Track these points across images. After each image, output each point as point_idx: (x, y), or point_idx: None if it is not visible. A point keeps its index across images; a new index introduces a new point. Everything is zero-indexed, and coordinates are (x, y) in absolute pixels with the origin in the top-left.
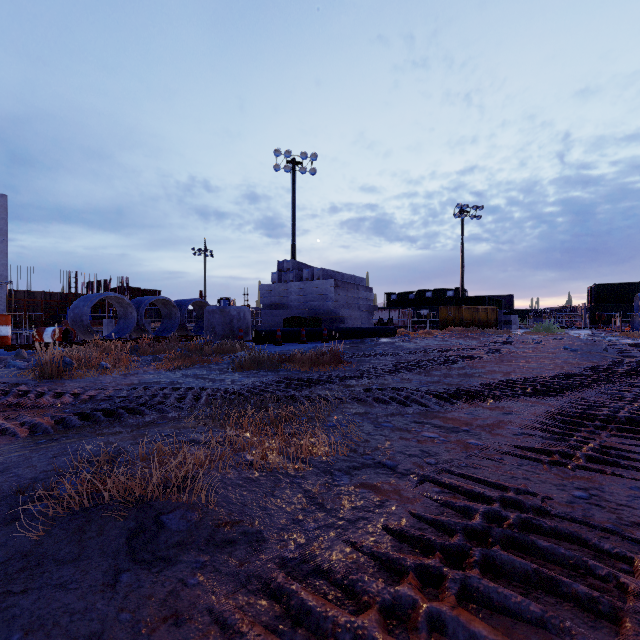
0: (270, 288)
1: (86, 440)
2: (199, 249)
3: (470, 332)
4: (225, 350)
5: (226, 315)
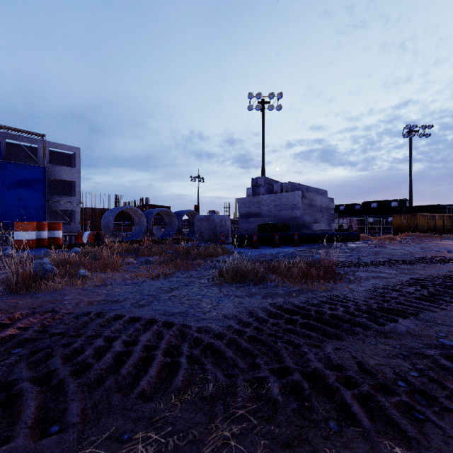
0: (245, 200)
1: None
2: (195, 177)
3: (429, 237)
4: (208, 254)
5: (211, 222)
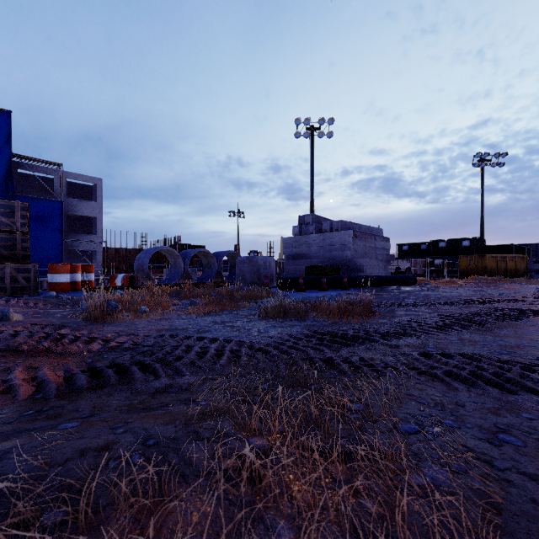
0: (292, 240)
1: (55, 431)
2: (233, 212)
3: (497, 281)
4: (252, 296)
5: (254, 264)
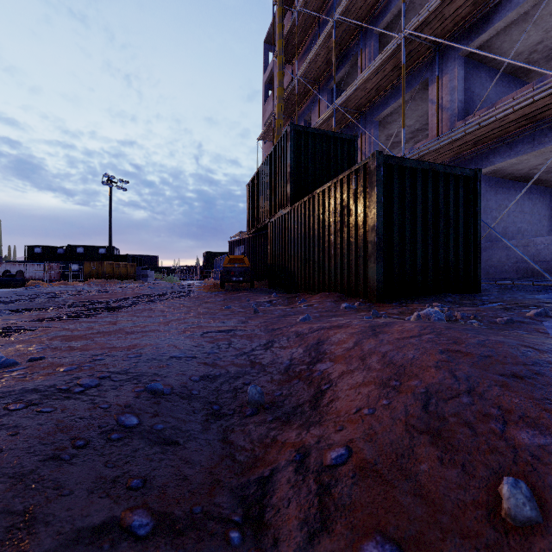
0: None
1: None
2: None
3: (110, 283)
4: None
5: None
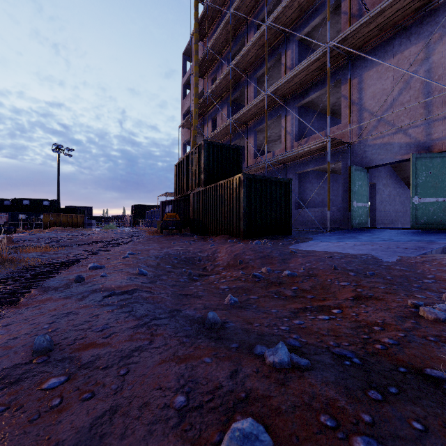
0: None
1: None
2: None
3: (68, 230)
4: None
5: None
